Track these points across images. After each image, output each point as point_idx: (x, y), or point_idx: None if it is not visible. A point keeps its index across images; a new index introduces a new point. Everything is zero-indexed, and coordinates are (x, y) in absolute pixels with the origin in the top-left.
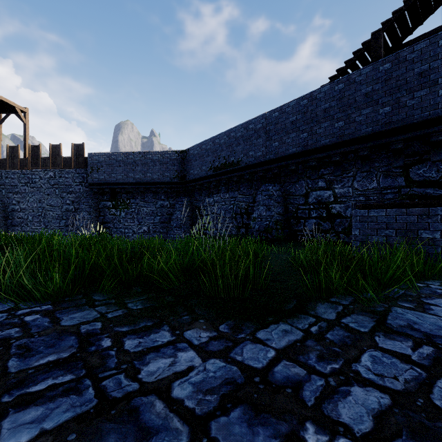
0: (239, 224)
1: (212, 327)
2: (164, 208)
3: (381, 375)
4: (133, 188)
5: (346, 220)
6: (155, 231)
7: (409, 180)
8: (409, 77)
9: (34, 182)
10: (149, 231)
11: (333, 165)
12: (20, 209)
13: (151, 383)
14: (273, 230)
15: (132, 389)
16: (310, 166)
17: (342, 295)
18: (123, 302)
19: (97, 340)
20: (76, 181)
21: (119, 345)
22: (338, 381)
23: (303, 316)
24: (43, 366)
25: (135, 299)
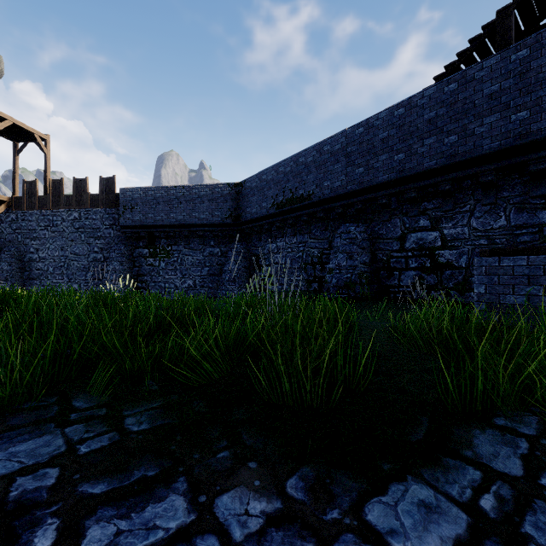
0: (311, 278)
1: (272, 484)
2: (214, 257)
3: None
4: (175, 231)
5: (459, 272)
6: (202, 285)
7: None
8: None
9: (55, 225)
10: (195, 286)
11: (441, 196)
12: (39, 259)
13: None
14: (356, 285)
15: None
16: (408, 199)
17: (513, 411)
18: (118, 415)
19: (28, 527)
20: (105, 224)
21: (69, 544)
22: None
23: (453, 463)
24: None
25: (141, 407)
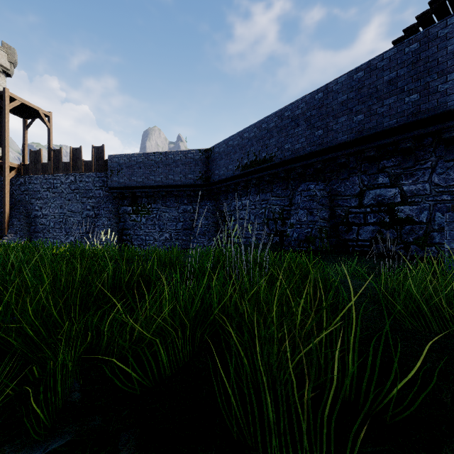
0: (272, 232)
1: None
2: (187, 214)
3: None
4: (154, 191)
5: (420, 227)
6: (177, 238)
7: None
8: None
9: (55, 187)
10: (171, 239)
11: (401, 154)
12: (42, 215)
13: None
14: (316, 239)
15: None
16: (367, 157)
17: None
18: None
19: None
20: (96, 186)
21: None
22: None
23: None
24: None
25: (33, 450)
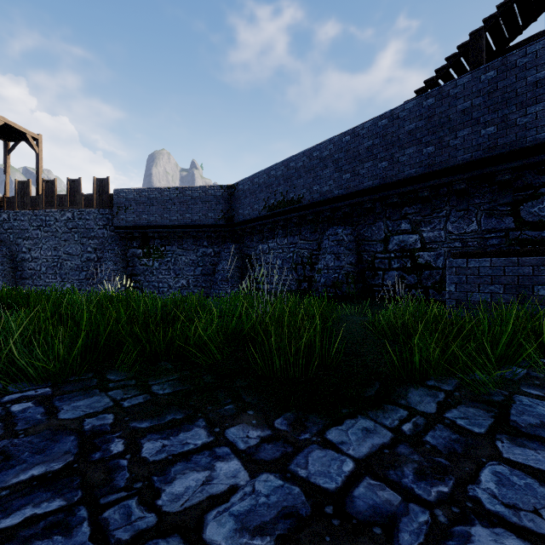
0: (301, 277)
1: (264, 422)
2: (207, 257)
3: (514, 506)
4: (169, 232)
5: (437, 272)
6: (195, 285)
7: (519, 221)
8: (520, 87)
9: (48, 225)
10: (188, 286)
11: (421, 202)
12: (31, 258)
13: (175, 515)
14: (343, 284)
15: (146, 524)
16: (390, 204)
17: (443, 377)
18: (146, 384)
19: (104, 442)
20: (99, 224)
21: (134, 450)
22: (449, 516)
23: (390, 407)
24: (22, 484)
25: (162, 379)
